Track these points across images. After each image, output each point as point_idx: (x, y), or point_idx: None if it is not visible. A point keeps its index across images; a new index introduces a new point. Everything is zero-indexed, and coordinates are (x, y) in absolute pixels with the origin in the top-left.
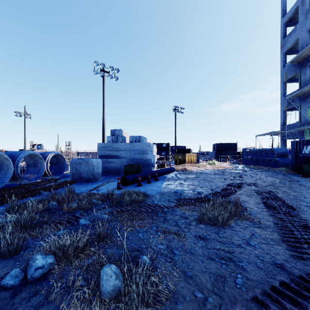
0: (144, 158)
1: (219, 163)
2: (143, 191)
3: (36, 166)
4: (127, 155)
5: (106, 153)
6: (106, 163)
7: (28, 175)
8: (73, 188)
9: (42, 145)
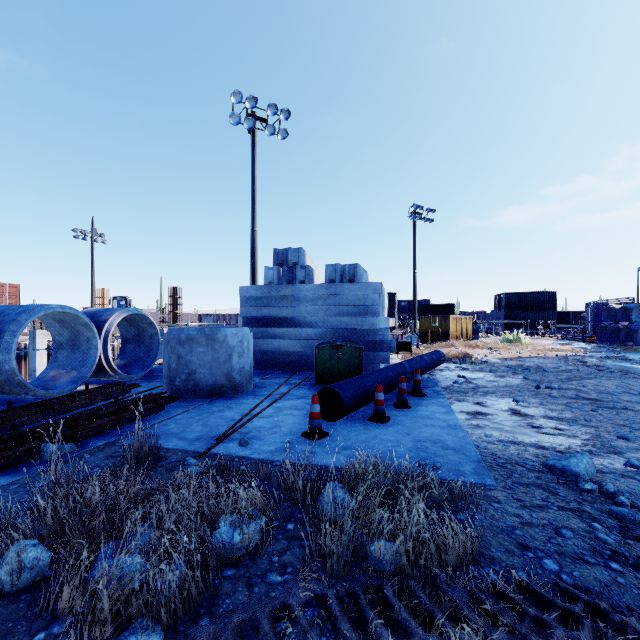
0: (366, 327)
1: (530, 340)
2: (409, 450)
3: (77, 349)
4: (319, 319)
5: (263, 312)
6: (264, 341)
7: (56, 371)
8: (164, 423)
9: (128, 299)
